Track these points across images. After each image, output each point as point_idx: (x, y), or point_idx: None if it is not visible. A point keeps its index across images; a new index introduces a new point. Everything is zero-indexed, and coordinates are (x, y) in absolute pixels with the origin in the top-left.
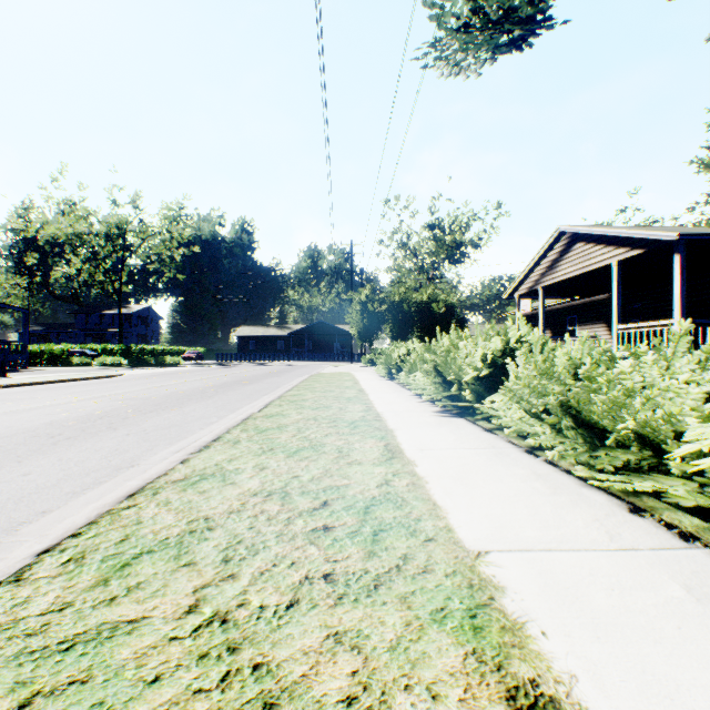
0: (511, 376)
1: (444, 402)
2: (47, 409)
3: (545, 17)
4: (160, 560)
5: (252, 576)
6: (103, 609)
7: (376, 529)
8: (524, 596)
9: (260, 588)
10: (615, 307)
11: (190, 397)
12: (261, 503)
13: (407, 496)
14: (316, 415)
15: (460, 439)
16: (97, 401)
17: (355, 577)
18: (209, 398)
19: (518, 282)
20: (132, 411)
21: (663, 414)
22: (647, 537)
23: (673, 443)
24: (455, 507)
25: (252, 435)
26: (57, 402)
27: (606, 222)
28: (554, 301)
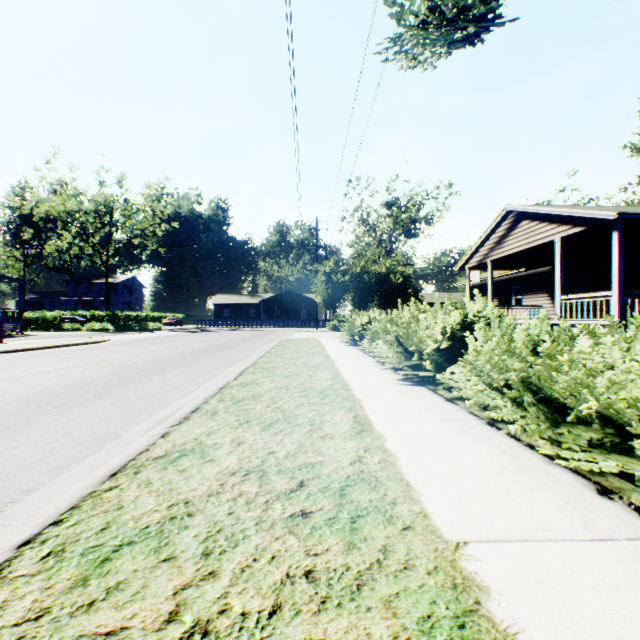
0: (471, 349)
1: (405, 370)
2: (38, 377)
3: (495, 15)
4: (140, 554)
5: (232, 574)
6: (81, 617)
7: (353, 515)
8: (510, 599)
9: (241, 589)
10: (558, 280)
11: (170, 364)
12: (239, 483)
13: (380, 475)
14: (288, 383)
15: (424, 410)
16: (84, 367)
17: (337, 575)
18: (188, 365)
19: (469, 256)
20: (117, 378)
21: (630, 397)
22: (621, 524)
23: (639, 425)
24: (428, 488)
25: (228, 405)
26: (48, 368)
27: (546, 201)
28: (500, 272)
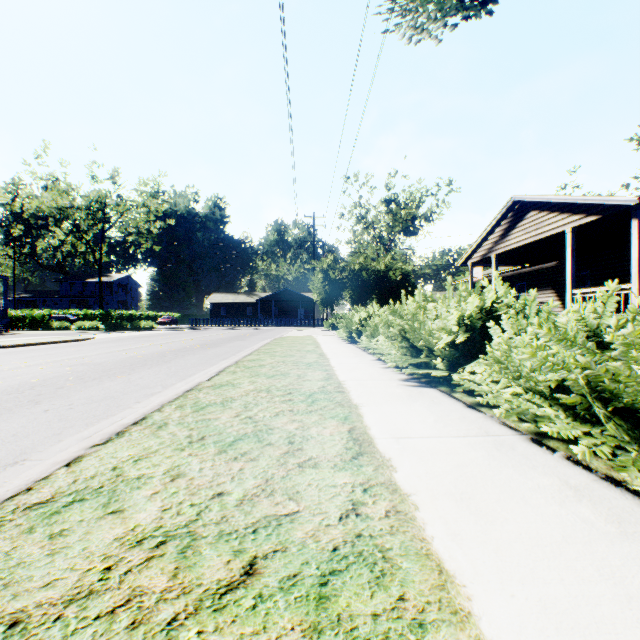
0: (496, 342)
1: (410, 368)
2: None
3: None
4: None
5: None
6: None
7: None
8: None
9: None
10: (569, 273)
11: (145, 362)
12: (139, 567)
13: (391, 545)
14: (270, 385)
15: (442, 420)
16: (45, 366)
17: None
18: (164, 363)
19: (472, 250)
20: (74, 378)
21: None
22: None
23: None
24: (478, 578)
25: (186, 414)
26: (2, 367)
27: None
28: (504, 269)
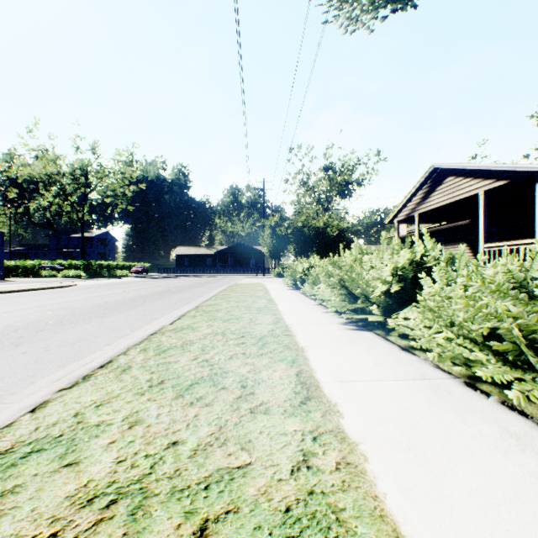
0: (427, 291)
1: (348, 313)
2: None
3: None
4: None
5: None
6: None
7: None
8: None
9: None
10: (481, 229)
11: (117, 307)
12: (86, 533)
13: (344, 505)
14: (226, 328)
15: (381, 363)
16: (30, 310)
17: None
18: (134, 308)
19: (398, 210)
20: (53, 321)
21: None
22: None
23: None
24: None
25: (149, 357)
26: None
27: None
28: (424, 226)
